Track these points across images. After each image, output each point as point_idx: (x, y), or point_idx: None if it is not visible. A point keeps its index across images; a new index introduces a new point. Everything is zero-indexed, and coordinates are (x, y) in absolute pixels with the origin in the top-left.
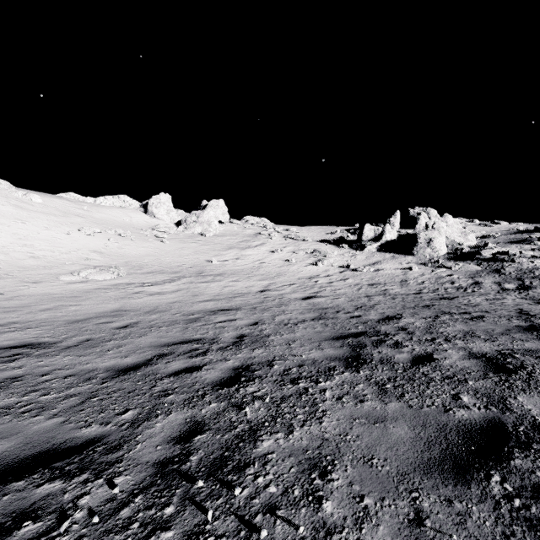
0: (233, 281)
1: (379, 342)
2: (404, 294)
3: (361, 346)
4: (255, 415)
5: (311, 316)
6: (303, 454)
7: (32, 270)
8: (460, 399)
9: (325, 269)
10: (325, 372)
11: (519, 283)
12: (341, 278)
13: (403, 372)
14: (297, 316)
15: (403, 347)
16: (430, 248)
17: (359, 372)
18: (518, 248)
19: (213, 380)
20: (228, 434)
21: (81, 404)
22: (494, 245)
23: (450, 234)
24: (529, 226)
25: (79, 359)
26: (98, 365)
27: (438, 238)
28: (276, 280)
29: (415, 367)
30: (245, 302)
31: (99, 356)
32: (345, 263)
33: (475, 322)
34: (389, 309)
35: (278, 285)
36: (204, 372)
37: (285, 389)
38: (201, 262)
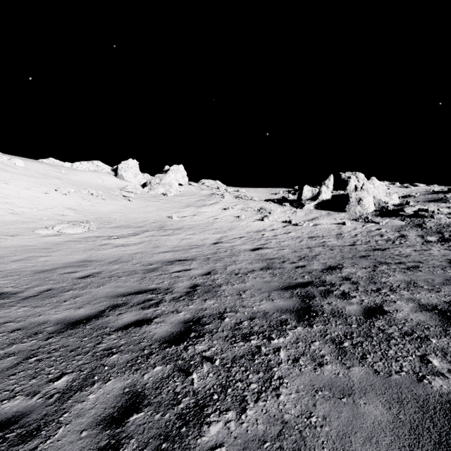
0: (190, 234)
1: (327, 293)
2: (340, 245)
3: (310, 296)
4: (202, 383)
5: (260, 266)
6: (259, 448)
7: (11, 224)
8: (430, 363)
9: (270, 224)
10: (277, 326)
11: (439, 236)
12: (284, 231)
13: (358, 327)
14: (247, 266)
15: (351, 297)
16: (360, 206)
17: (312, 327)
18: (435, 206)
19: (161, 335)
20: (169, 413)
21: (15, 366)
22: (415, 203)
23: (377, 194)
24: (443, 188)
25: (33, 311)
26: (49, 317)
27: (367, 197)
28: (228, 233)
29: (369, 321)
30: (200, 253)
31: (53, 307)
32: (287, 219)
33: (413, 272)
34: (330, 259)
35: (229, 238)
36: (154, 326)
37: (236, 347)
38: (162, 218)
